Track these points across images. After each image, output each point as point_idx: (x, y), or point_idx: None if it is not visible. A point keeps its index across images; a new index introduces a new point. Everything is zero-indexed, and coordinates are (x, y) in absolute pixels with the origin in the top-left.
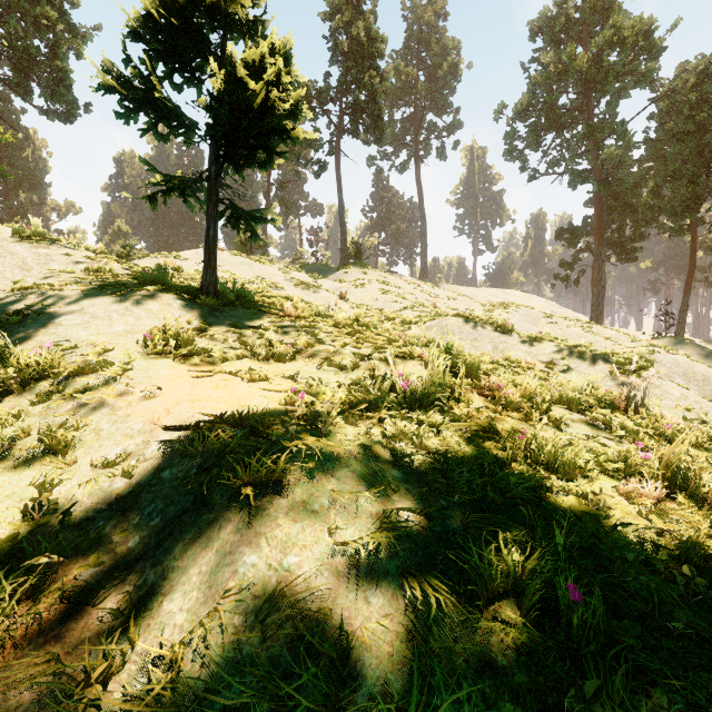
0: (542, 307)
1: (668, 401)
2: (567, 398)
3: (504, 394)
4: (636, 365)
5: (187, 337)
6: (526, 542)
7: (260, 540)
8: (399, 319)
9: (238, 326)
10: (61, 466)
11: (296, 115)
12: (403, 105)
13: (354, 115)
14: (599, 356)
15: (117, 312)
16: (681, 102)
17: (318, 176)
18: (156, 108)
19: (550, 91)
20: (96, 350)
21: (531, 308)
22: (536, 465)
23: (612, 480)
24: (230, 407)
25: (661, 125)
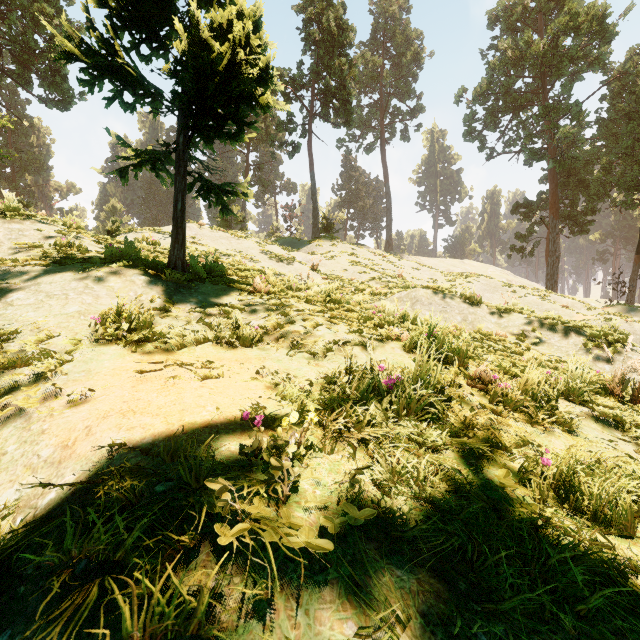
0: (498, 276)
1: None
2: (567, 387)
3: (502, 388)
4: (611, 338)
5: (143, 319)
6: None
7: None
8: (369, 290)
9: (204, 304)
10: None
11: (266, 83)
12: (369, 91)
13: (325, 99)
14: (571, 328)
15: (75, 290)
16: (633, 83)
17: (292, 156)
18: (121, 77)
19: (507, 76)
20: (37, 337)
21: (490, 278)
22: (577, 510)
23: None
24: (168, 427)
25: (612, 105)
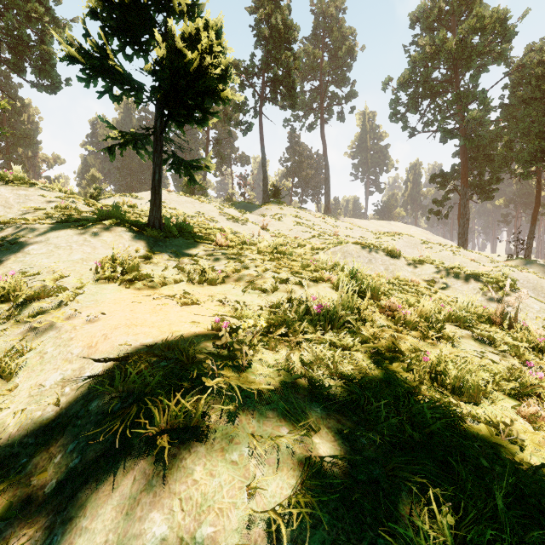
0: (419, 235)
1: (529, 313)
2: (455, 316)
3: (403, 314)
4: (502, 283)
5: (133, 264)
6: (455, 494)
7: (174, 502)
8: (309, 246)
9: (177, 254)
10: (3, 391)
11: (226, 80)
12: (311, 79)
13: (273, 86)
14: (471, 276)
15: (77, 242)
16: (529, 75)
17: (246, 134)
18: (111, 74)
19: (425, 67)
20: (54, 277)
21: (411, 236)
22: (442, 388)
23: (509, 398)
24: (161, 333)
25: (513, 93)
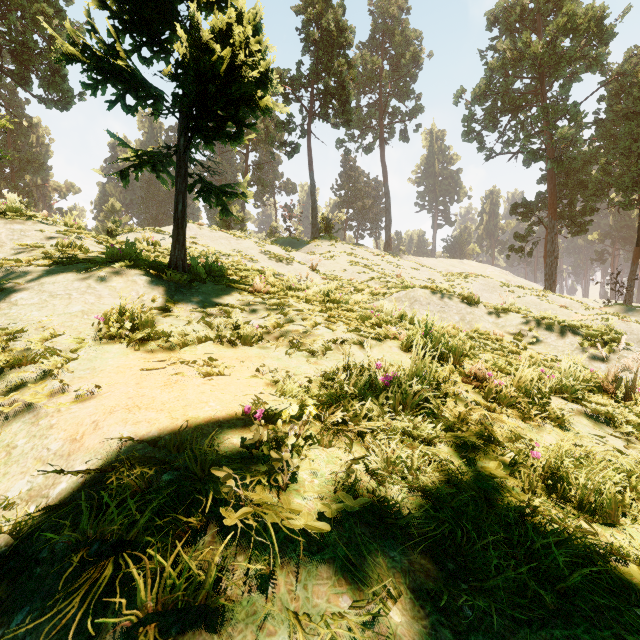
0: (497, 276)
1: None
2: (560, 385)
3: (496, 385)
4: (607, 338)
5: (146, 319)
6: None
7: None
8: (368, 290)
9: (205, 304)
10: None
11: (266, 86)
12: (369, 92)
13: (324, 100)
14: (567, 328)
15: (78, 289)
16: (631, 84)
17: (291, 157)
18: (123, 80)
19: (505, 77)
20: (42, 335)
21: (489, 278)
22: (564, 500)
23: None
24: (172, 421)
25: (610, 106)
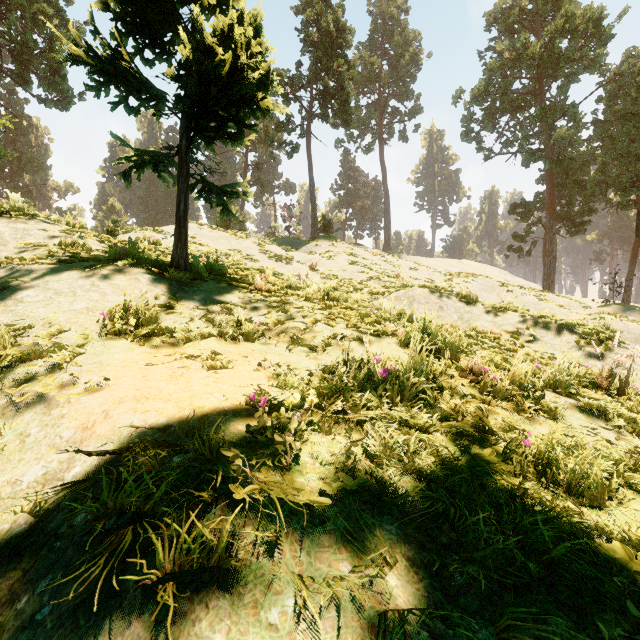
0: (496, 276)
1: (637, 372)
2: (554, 380)
3: (491, 379)
4: (603, 336)
5: (150, 315)
6: None
7: None
8: (367, 289)
9: (207, 301)
10: None
11: (267, 87)
12: (368, 92)
13: (323, 100)
14: (564, 326)
15: (82, 287)
16: (629, 85)
17: (291, 157)
18: (125, 81)
19: (504, 77)
20: (49, 331)
21: (487, 278)
22: (553, 485)
23: (639, 496)
24: (179, 410)
25: (609, 107)
